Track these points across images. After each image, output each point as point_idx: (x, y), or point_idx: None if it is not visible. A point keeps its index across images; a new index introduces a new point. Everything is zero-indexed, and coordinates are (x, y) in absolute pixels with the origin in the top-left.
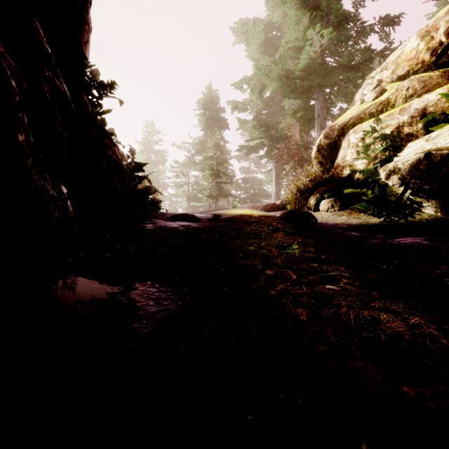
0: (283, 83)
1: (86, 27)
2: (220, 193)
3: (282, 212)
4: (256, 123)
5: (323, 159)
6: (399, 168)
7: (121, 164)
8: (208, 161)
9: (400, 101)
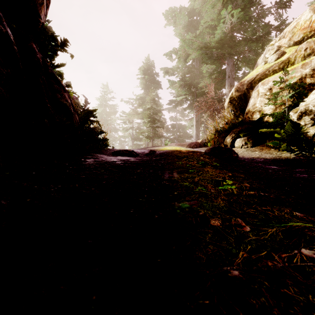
0: (203, 51)
1: None
2: (155, 135)
3: (207, 148)
4: (182, 83)
5: (234, 108)
6: (310, 110)
7: (67, 106)
8: (146, 111)
9: (299, 59)
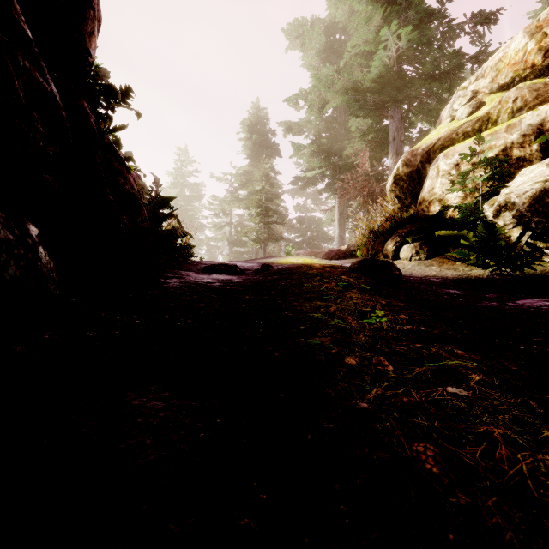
0: (350, 97)
1: (91, 12)
2: (270, 237)
3: (353, 262)
4: (315, 149)
5: (401, 193)
6: (513, 202)
7: (135, 196)
8: (254, 196)
9: (504, 116)
